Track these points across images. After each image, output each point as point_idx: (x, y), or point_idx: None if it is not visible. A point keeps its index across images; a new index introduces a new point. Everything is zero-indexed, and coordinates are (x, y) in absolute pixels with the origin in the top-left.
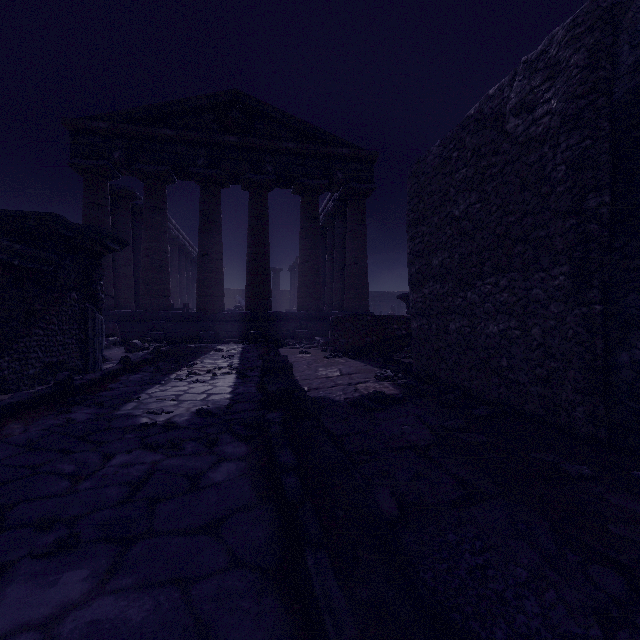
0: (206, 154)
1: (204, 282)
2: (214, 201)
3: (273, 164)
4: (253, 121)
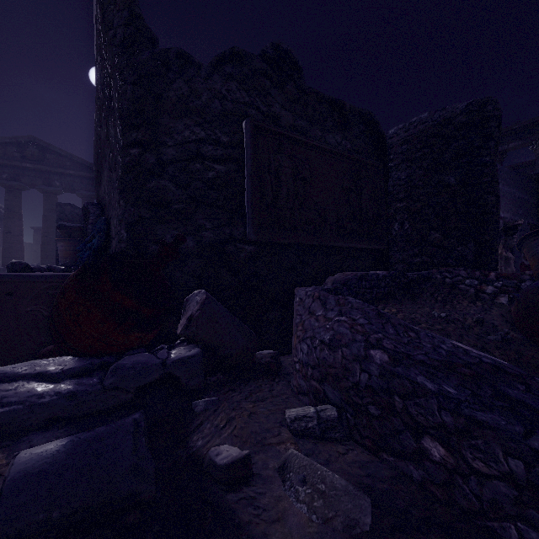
0: (9, 171)
1: (8, 249)
2: (16, 200)
3: (60, 181)
4: (46, 154)
